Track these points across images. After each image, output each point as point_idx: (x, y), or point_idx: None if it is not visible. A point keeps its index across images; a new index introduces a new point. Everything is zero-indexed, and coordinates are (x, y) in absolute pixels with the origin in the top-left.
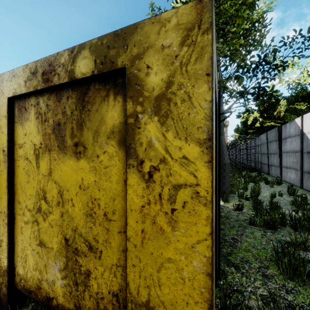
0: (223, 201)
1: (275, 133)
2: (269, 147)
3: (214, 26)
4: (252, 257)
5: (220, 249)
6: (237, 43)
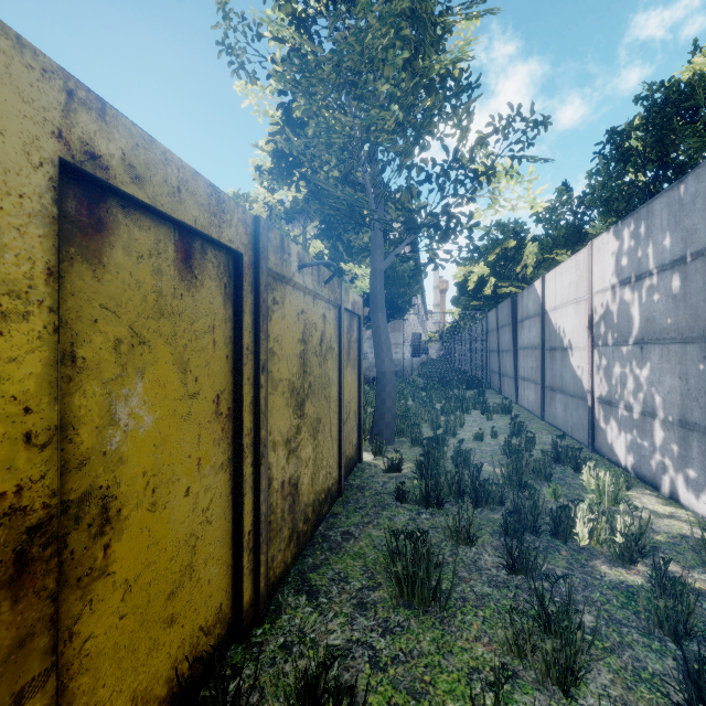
0: (374, 454)
1: (508, 309)
2: (500, 337)
3: (57, 78)
4: (360, 569)
5: (259, 560)
6: (391, 118)
